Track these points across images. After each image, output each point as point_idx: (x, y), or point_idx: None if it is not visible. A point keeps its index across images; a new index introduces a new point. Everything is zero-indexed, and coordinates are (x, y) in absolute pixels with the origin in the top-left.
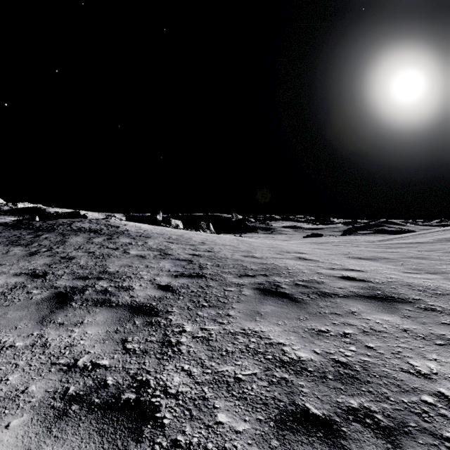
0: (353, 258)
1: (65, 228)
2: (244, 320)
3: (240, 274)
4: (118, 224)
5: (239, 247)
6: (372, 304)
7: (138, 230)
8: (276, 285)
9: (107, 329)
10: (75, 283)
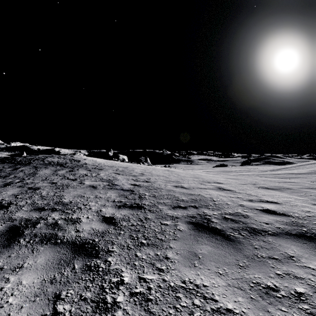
0: (261, 188)
1: (39, 162)
2: (183, 265)
3: (173, 205)
4: (79, 159)
5: (170, 177)
6: (305, 246)
7: (94, 164)
8: (207, 218)
9: (43, 277)
10: (31, 214)
